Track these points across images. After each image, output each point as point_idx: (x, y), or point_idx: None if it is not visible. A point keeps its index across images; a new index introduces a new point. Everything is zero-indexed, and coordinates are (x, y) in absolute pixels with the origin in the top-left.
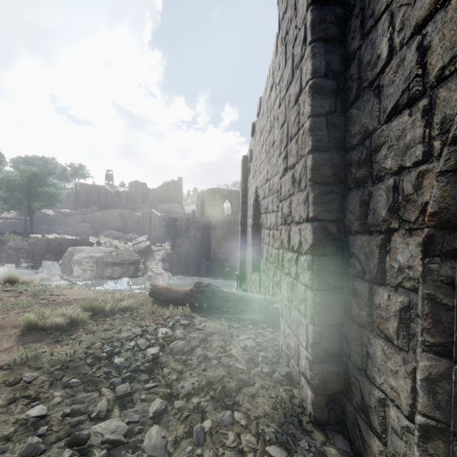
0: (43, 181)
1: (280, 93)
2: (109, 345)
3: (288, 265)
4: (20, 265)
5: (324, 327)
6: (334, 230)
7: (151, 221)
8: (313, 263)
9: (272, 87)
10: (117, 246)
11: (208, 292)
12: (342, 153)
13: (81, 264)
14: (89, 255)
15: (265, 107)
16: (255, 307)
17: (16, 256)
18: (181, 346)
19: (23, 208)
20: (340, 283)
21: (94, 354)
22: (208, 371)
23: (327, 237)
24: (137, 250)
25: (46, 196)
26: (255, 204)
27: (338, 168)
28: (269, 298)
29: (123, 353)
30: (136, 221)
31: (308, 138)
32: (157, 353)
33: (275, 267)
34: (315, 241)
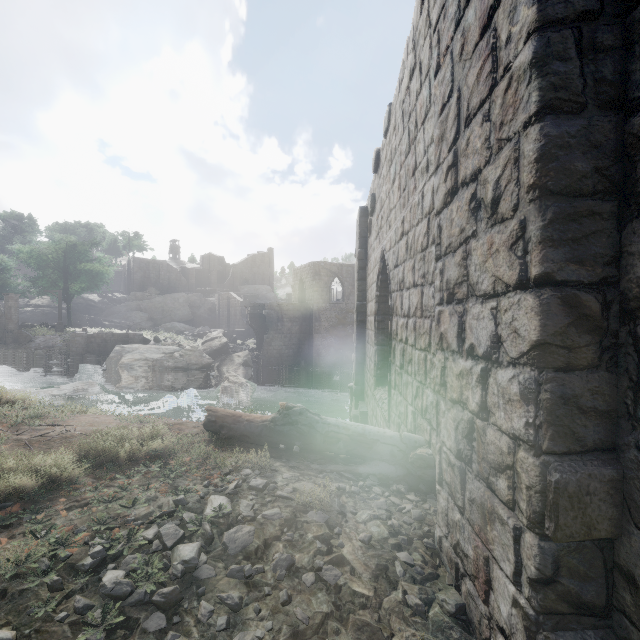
0: (85, 254)
1: (438, 44)
2: (104, 536)
3: (459, 384)
4: (50, 369)
5: (568, 543)
6: (595, 307)
7: (229, 309)
8: (541, 387)
9: (413, 71)
10: (181, 344)
11: (302, 424)
12: (617, 117)
13: (132, 369)
14: (143, 357)
15: (400, 113)
16: (385, 452)
17: (46, 358)
18: (244, 538)
19: (57, 291)
20: (610, 437)
21: (65, 562)
22: (295, 602)
23: (577, 325)
24: (209, 350)
25: (87, 275)
26: (380, 278)
27: (606, 155)
28: (409, 437)
29: (128, 554)
30: (209, 309)
31: (528, 85)
32: (193, 558)
33: (420, 382)
34: (546, 335)
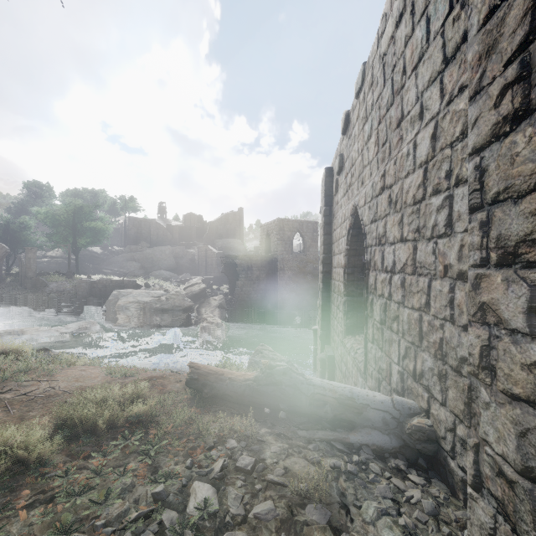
0: (89, 214)
1: None
2: None
3: (532, 379)
4: (61, 310)
5: None
6: None
7: (207, 259)
8: None
9: (400, 17)
10: (167, 289)
11: (286, 385)
12: None
13: (127, 310)
14: (136, 300)
15: (379, 67)
16: (376, 419)
17: (58, 300)
18: None
19: (67, 245)
20: None
21: None
22: None
23: None
24: (190, 294)
25: (92, 231)
26: (351, 233)
27: None
28: (401, 403)
29: None
30: (190, 259)
31: None
32: None
33: (411, 343)
34: None
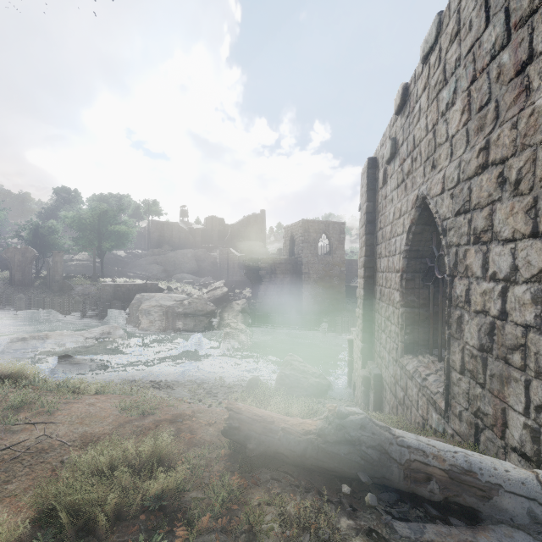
0: (114, 218)
1: None
2: None
3: None
4: (86, 313)
5: None
6: None
7: (228, 262)
8: None
9: None
10: (190, 293)
11: (367, 445)
12: None
13: (149, 314)
14: (158, 304)
15: (477, 2)
16: (517, 511)
17: (83, 303)
18: None
19: (92, 248)
20: None
21: None
22: None
23: None
24: (212, 298)
25: (116, 235)
26: (413, 230)
27: None
28: None
29: None
30: (211, 262)
31: None
32: None
33: None
34: None
